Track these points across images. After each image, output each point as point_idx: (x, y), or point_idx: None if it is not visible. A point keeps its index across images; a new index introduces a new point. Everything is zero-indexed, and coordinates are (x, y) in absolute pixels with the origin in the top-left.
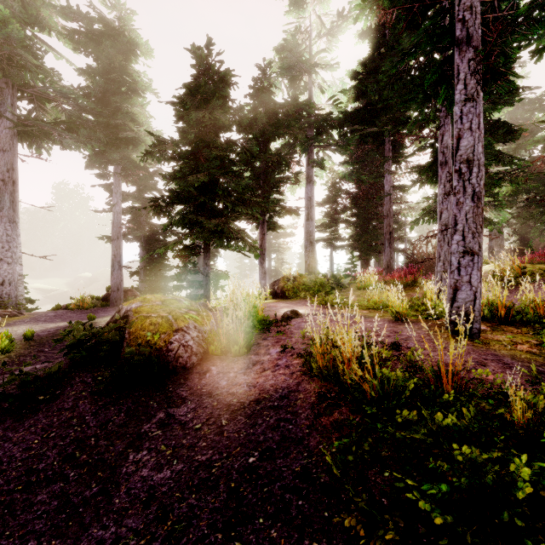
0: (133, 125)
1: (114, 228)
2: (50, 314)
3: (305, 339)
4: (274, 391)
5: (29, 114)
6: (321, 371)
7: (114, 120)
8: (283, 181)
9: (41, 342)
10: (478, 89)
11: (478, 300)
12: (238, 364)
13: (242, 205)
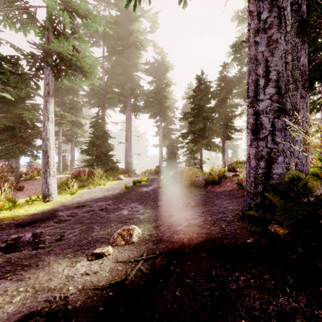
0: (167, 101)
1: (160, 142)
2: (143, 174)
3: (239, 181)
4: (228, 189)
5: (133, 103)
6: (241, 184)
7: (161, 100)
8: (233, 117)
9: (151, 181)
10: (306, 93)
11: (304, 168)
12: (216, 186)
13: (215, 133)
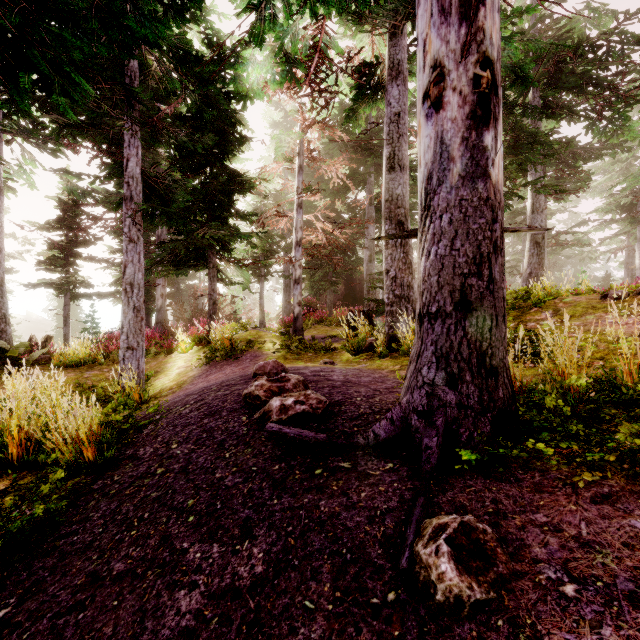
0: None
1: None
2: None
3: None
4: None
5: None
6: None
7: None
8: None
9: None
10: None
11: None
12: None
13: None
